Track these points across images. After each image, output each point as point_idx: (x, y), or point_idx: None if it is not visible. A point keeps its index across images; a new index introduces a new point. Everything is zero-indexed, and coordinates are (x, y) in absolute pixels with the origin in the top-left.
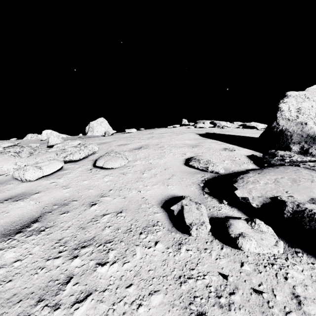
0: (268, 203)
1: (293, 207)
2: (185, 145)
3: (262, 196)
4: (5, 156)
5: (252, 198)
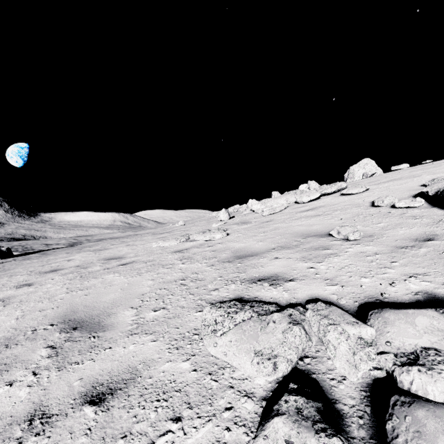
0: (438, 191)
1: (443, 188)
2: None
3: (437, 188)
4: (290, 194)
5: (430, 191)
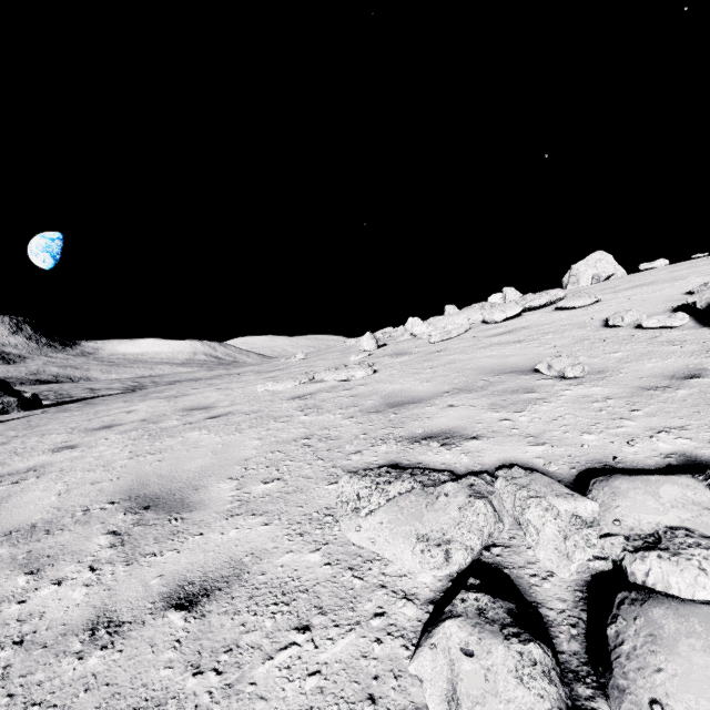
0: None
1: None
2: None
3: None
4: (474, 309)
5: (699, 301)
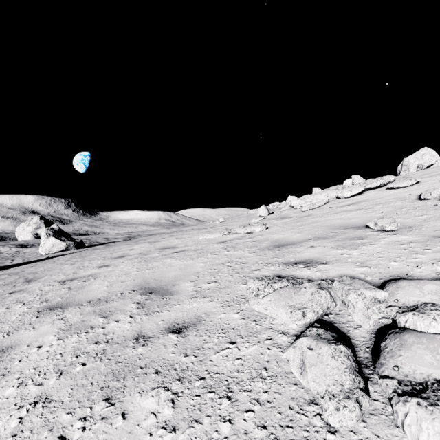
0: None
1: None
2: None
3: None
4: (331, 190)
5: None
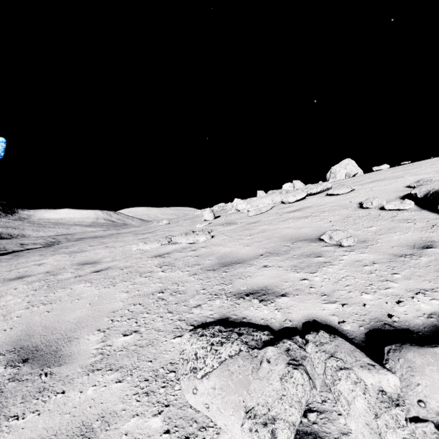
0: (427, 193)
1: (433, 191)
2: (436, 171)
3: (426, 190)
4: (276, 194)
5: (419, 193)
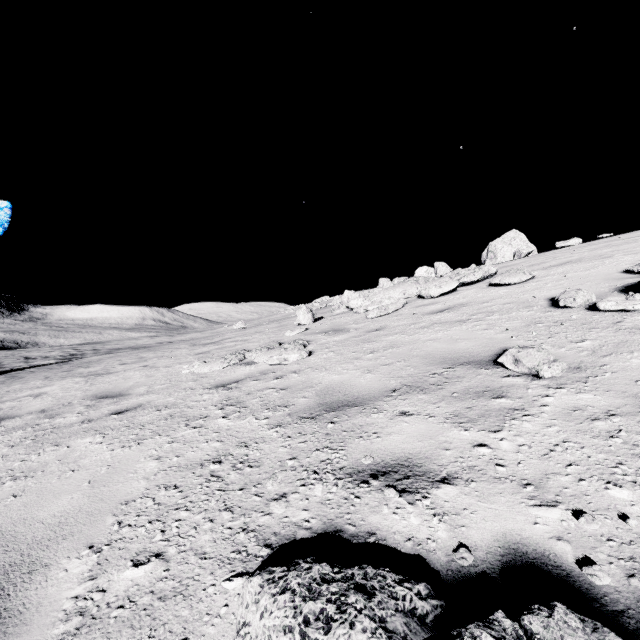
0: None
1: None
2: None
3: None
4: (409, 283)
5: None
